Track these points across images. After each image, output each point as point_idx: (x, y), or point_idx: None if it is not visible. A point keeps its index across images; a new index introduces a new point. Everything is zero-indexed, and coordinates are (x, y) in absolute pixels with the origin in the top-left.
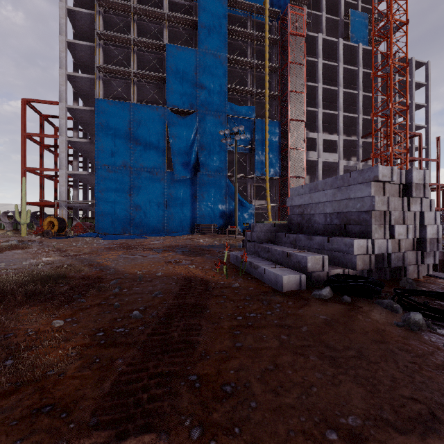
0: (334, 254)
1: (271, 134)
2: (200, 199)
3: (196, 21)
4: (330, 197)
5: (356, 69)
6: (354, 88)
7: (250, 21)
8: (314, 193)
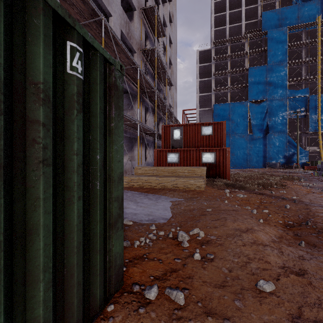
0: None
1: None
2: (268, 148)
3: (266, 48)
4: None
5: None
6: None
7: (304, 33)
8: None
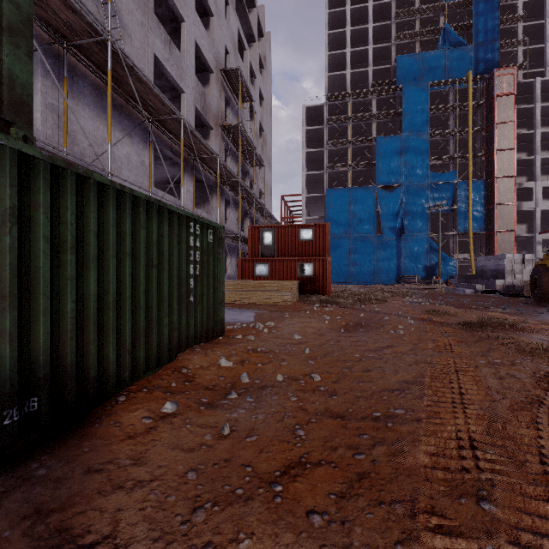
0: (490, 285)
1: (475, 193)
2: (404, 255)
3: (400, 111)
4: (492, 263)
5: None
6: None
7: (452, 92)
8: (486, 261)
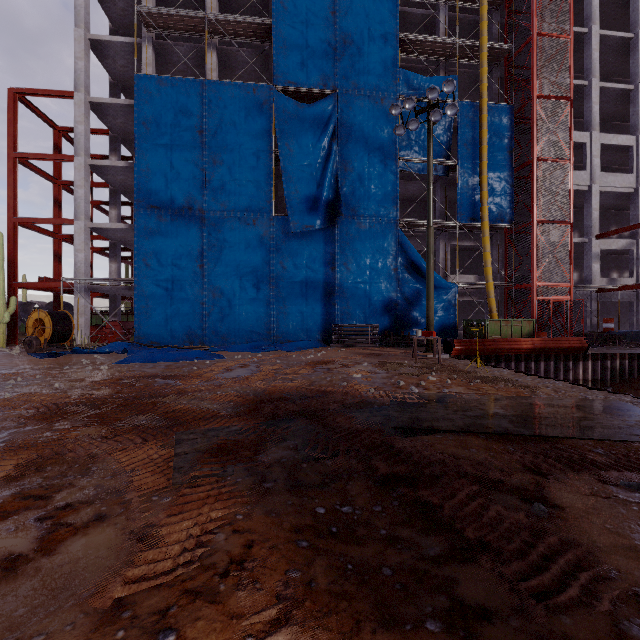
0: None
1: (493, 134)
2: (341, 273)
3: None
4: None
5: None
6: None
7: None
8: None
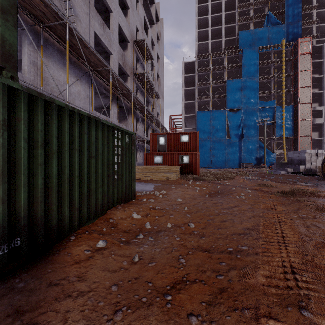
0: (296, 169)
1: (286, 113)
2: (243, 151)
3: (241, 64)
4: (297, 155)
5: None
6: None
7: (273, 52)
8: (294, 154)
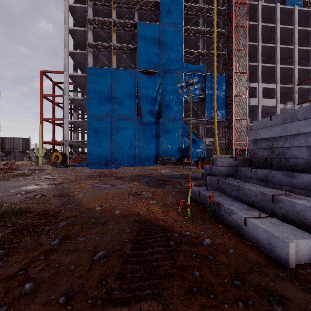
0: None
1: (218, 86)
2: (162, 138)
3: (159, 2)
4: None
5: (292, 27)
6: (289, 44)
7: None
8: (290, 124)
